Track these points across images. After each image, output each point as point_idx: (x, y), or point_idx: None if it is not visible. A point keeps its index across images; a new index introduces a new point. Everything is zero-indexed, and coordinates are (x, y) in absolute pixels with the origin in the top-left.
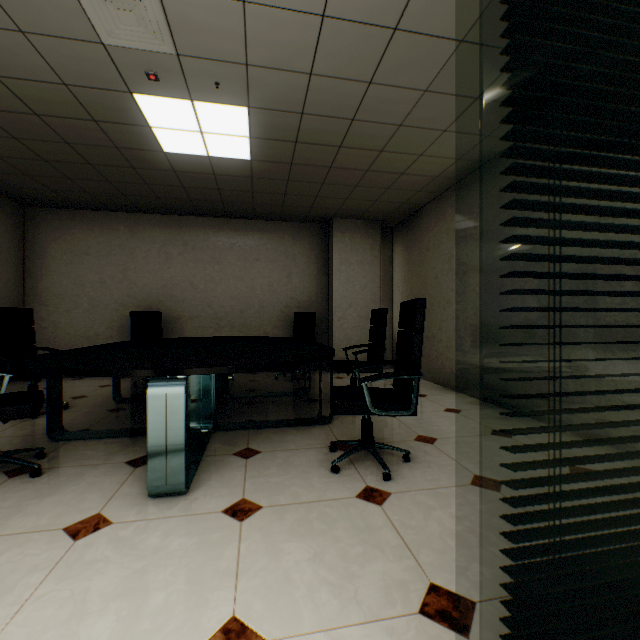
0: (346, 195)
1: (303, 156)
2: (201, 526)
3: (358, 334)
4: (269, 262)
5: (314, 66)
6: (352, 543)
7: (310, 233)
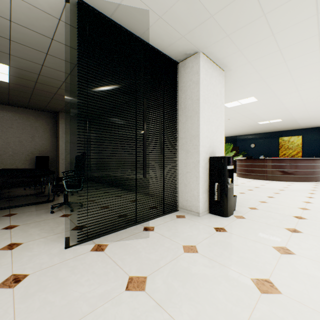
0: (65, 104)
1: (40, 87)
2: None
3: (73, 166)
4: (20, 129)
5: (44, 64)
6: (55, 225)
7: (46, 117)
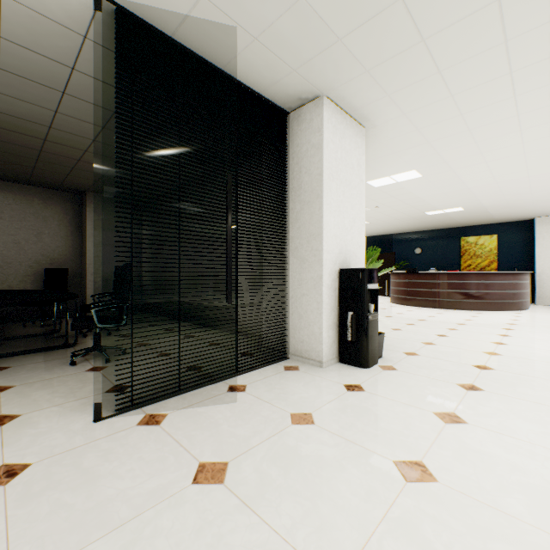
0: (97, 179)
1: (53, 149)
2: None
3: (111, 286)
4: (15, 221)
5: (59, 109)
6: (77, 384)
7: (63, 200)
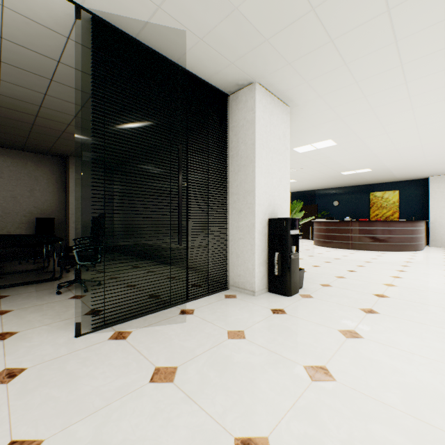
0: (78, 146)
1: (43, 123)
2: None
3: (89, 231)
4: (13, 180)
5: (48, 92)
6: (62, 309)
7: (51, 163)
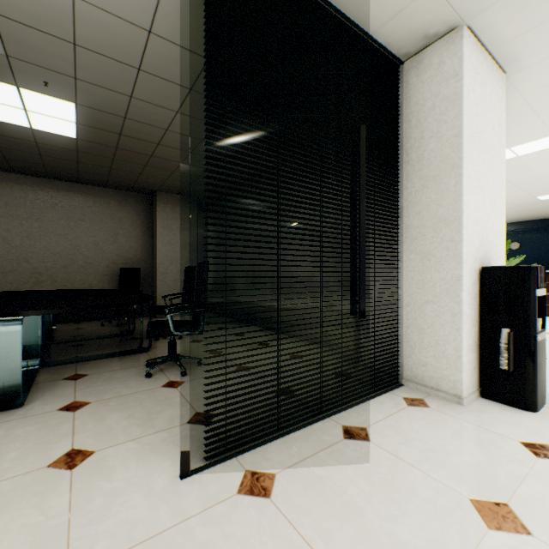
0: (167, 176)
1: (127, 144)
2: (41, 420)
3: (179, 286)
4: (95, 223)
5: (134, 93)
6: (155, 406)
7: (136, 201)
